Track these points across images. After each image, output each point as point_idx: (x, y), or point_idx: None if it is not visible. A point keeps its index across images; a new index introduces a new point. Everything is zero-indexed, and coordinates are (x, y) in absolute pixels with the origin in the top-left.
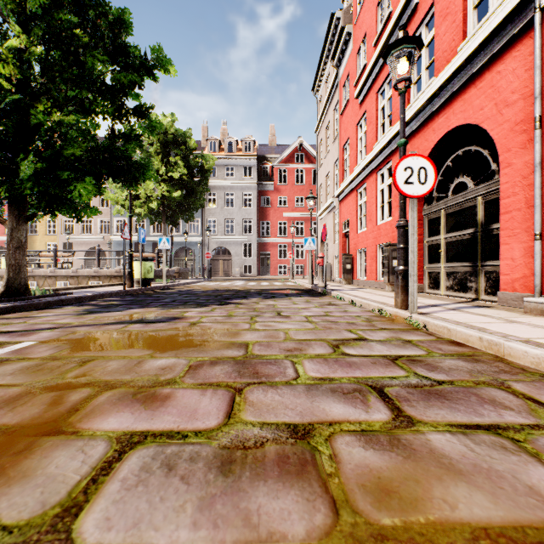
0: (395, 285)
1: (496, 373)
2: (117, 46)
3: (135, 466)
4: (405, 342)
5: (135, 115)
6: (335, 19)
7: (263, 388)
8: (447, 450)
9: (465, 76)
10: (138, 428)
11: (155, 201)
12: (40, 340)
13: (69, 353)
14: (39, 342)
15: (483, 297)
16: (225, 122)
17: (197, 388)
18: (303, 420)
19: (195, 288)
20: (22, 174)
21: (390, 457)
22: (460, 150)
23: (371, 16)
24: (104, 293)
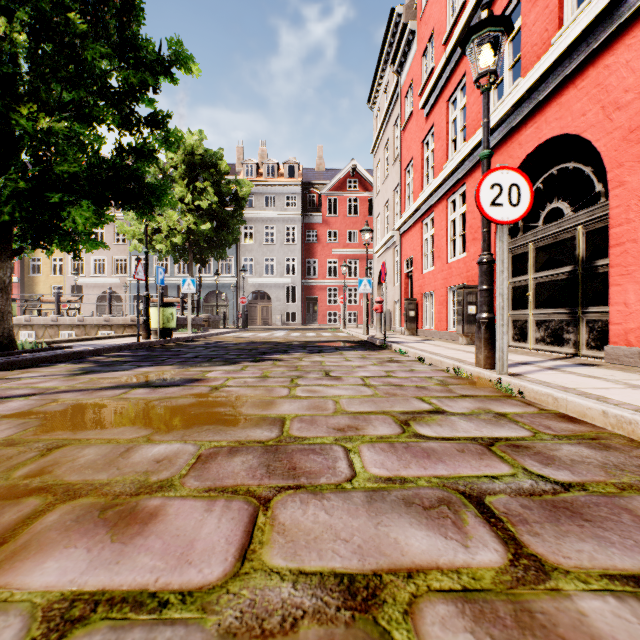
0: (477, 337)
1: None
2: (125, 37)
3: None
4: (499, 417)
5: (148, 124)
6: (395, 15)
7: (301, 496)
8: None
9: (562, 74)
10: (89, 585)
11: (180, 234)
12: (3, 413)
13: (34, 434)
14: (0, 417)
15: (584, 353)
16: (264, 142)
17: (202, 496)
18: (365, 565)
19: (225, 340)
20: None
21: None
22: (554, 168)
23: (439, 9)
24: (111, 347)
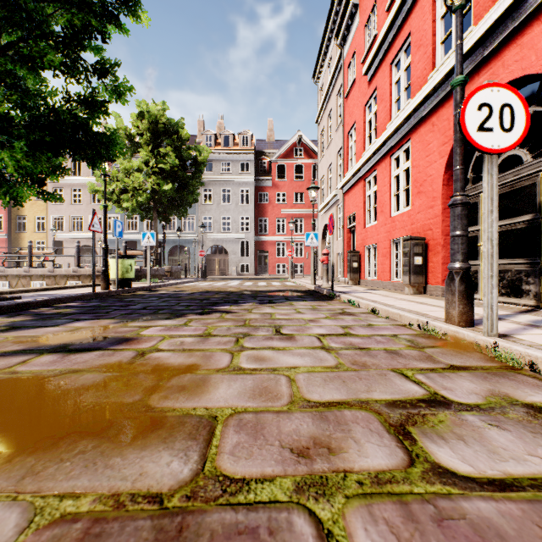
0: (448, 290)
1: None
2: None
3: None
4: (538, 415)
5: (96, 72)
6: None
7: None
8: None
9: (525, 11)
10: None
11: (144, 194)
12: None
13: None
14: None
15: None
16: (222, 116)
17: None
18: None
19: (182, 289)
20: None
21: None
22: None
23: None
24: (62, 297)
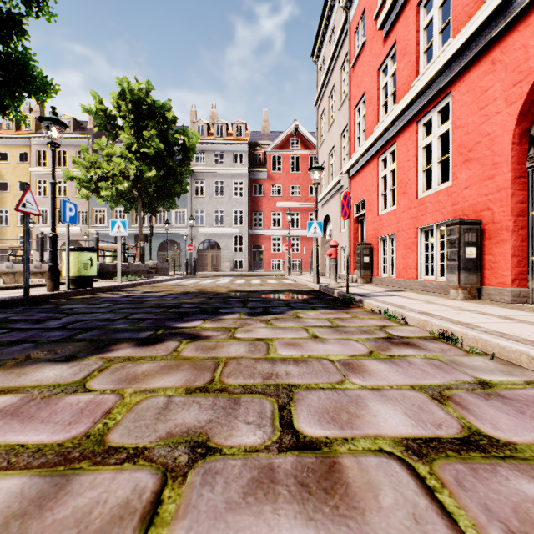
0: None
1: None
2: None
3: None
4: None
5: None
6: None
7: None
8: None
9: None
10: None
11: (125, 181)
12: None
13: None
14: None
15: None
16: (214, 105)
17: None
18: None
19: (157, 289)
20: None
21: None
22: None
23: None
24: None
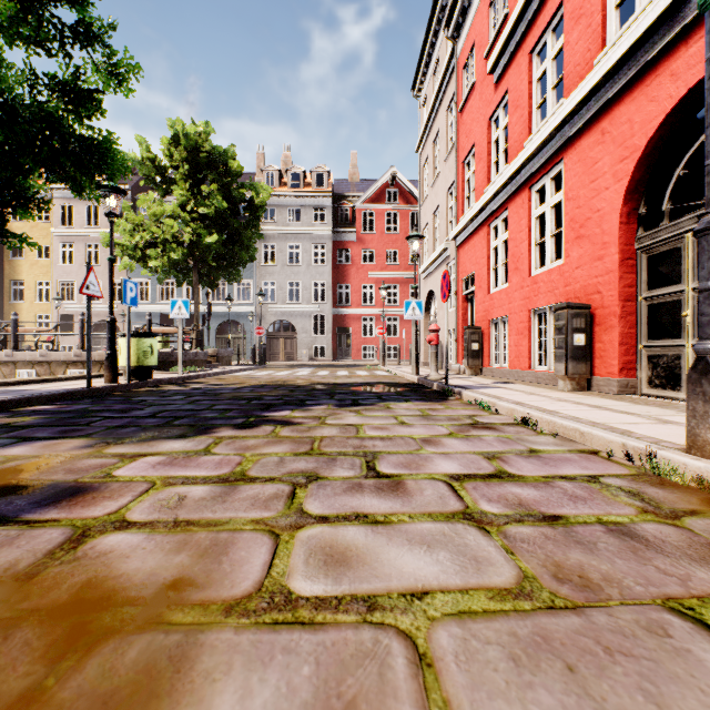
0: (694, 392)
1: None
2: None
3: None
4: None
5: (76, 38)
6: None
7: None
8: None
9: None
10: None
11: (180, 249)
12: None
13: None
14: None
15: None
16: (288, 147)
17: None
18: None
19: (227, 382)
20: None
21: None
22: None
23: None
24: (32, 396)
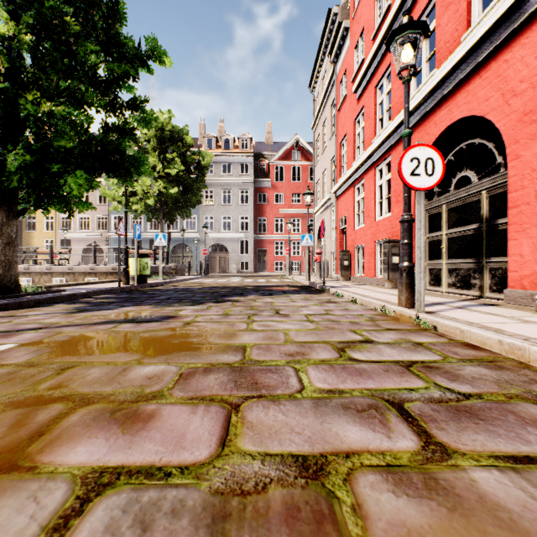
0: (399, 282)
1: (527, 384)
2: (110, 36)
3: (99, 524)
4: (416, 345)
5: (129, 107)
6: (332, 14)
7: (263, 403)
8: (501, 498)
9: (469, 67)
10: (111, 462)
11: (152, 197)
12: (20, 342)
13: (48, 358)
14: (19, 345)
15: (487, 295)
16: (222, 120)
17: (187, 403)
18: (314, 449)
19: (191, 285)
20: (9, 167)
21: (431, 509)
22: (463, 144)
23: (369, 10)
24: (98, 290)
